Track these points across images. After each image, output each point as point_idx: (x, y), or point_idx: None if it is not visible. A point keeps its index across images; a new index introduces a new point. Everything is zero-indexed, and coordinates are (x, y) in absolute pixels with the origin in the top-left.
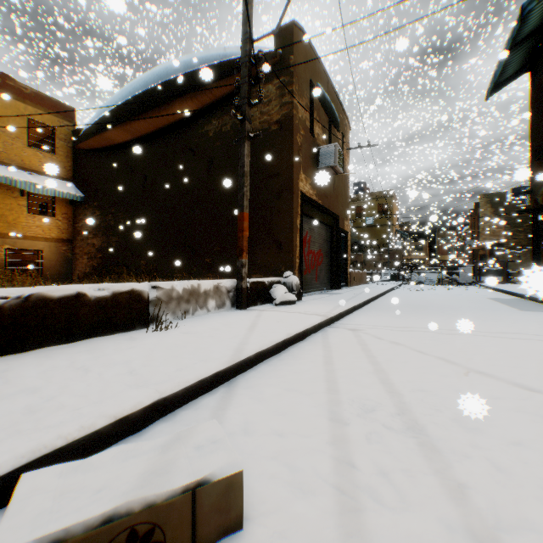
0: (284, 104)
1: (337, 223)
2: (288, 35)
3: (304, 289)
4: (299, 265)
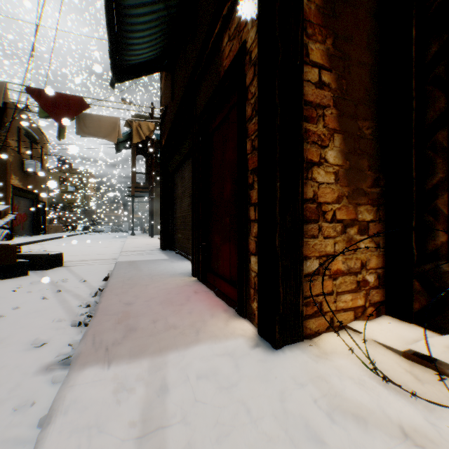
0: (2, 140)
1: (38, 198)
2: None
3: (15, 235)
4: (13, 222)
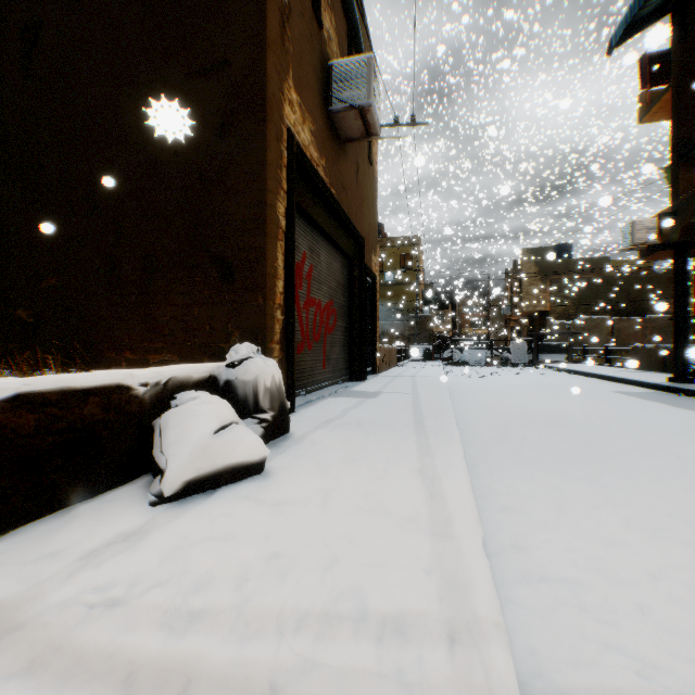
0: None
1: (361, 253)
2: None
3: (297, 388)
4: (285, 330)
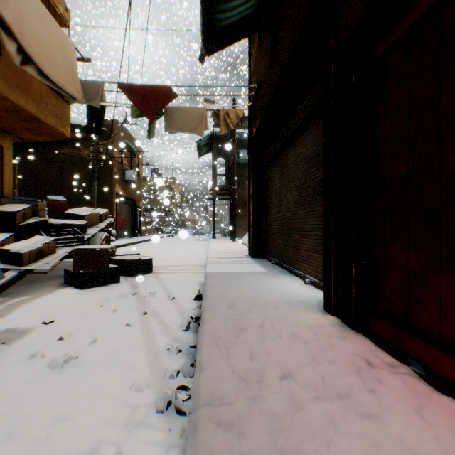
0: (108, 154)
1: (135, 203)
2: (111, 124)
3: (117, 236)
4: (116, 225)
